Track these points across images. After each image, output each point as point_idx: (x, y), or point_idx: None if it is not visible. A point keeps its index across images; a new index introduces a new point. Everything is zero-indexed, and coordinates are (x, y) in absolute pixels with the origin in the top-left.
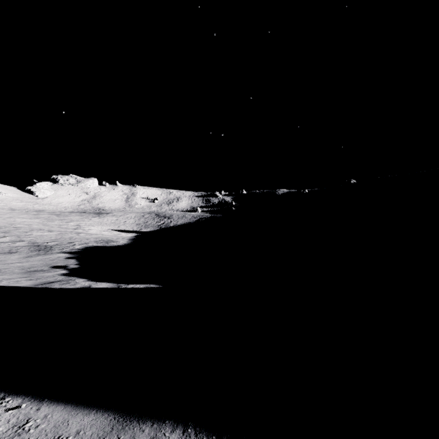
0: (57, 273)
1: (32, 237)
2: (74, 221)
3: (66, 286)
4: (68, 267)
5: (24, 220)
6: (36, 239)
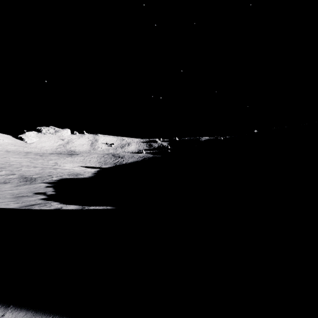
0: (38, 198)
1: (21, 171)
2: (53, 160)
3: (43, 208)
4: (47, 193)
5: (16, 159)
6: (24, 172)
